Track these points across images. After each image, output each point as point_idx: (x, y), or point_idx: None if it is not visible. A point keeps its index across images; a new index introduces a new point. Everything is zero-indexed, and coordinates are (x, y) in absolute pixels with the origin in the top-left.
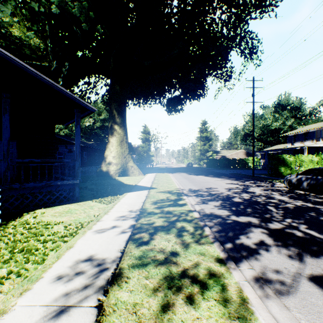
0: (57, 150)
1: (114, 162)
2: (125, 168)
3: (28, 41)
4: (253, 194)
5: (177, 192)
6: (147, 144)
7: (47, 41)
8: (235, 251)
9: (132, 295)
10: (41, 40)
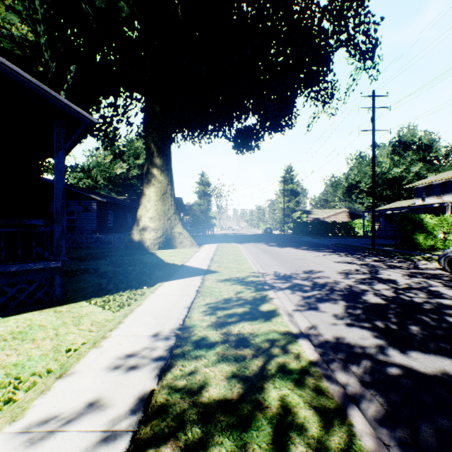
0: (66, 208)
1: (152, 226)
2: (169, 236)
3: (10, 29)
4: (395, 284)
5: (254, 280)
6: (205, 200)
7: (38, 26)
8: None
9: None
10: (31, 27)
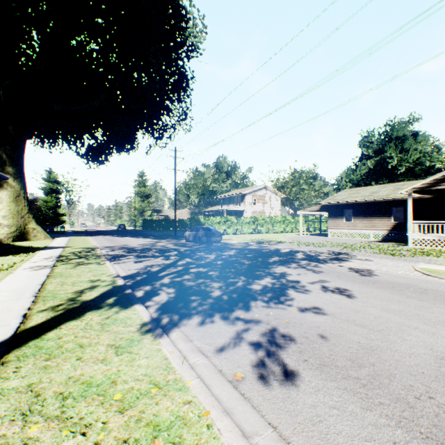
0: None
1: (6, 223)
2: (23, 231)
3: None
4: (155, 245)
5: (93, 247)
6: (54, 197)
7: None
8: (114, 260)
9: (64, 266)
10: None
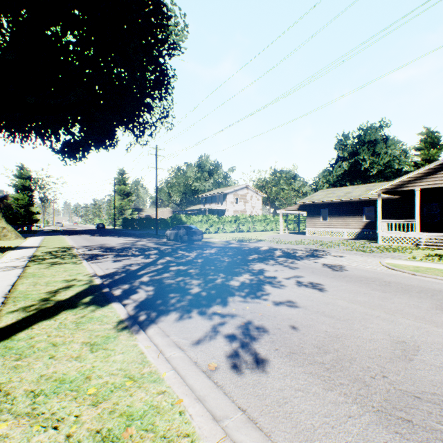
0: None
1: None
2: None
3: None
4: (135, 244)
5: (69, 247)
6: (26, 194)
7: None
8: (91, 260)
9: (37, 267)
10: None
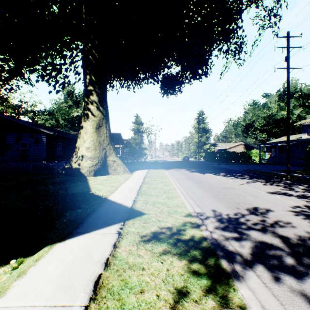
0: (20, 139)
1: (88, 155)
2: (104, 163)
3: None
4: None
5: (197, 237)
6: (139, 135)
7: None
8: None
9: None
10: None
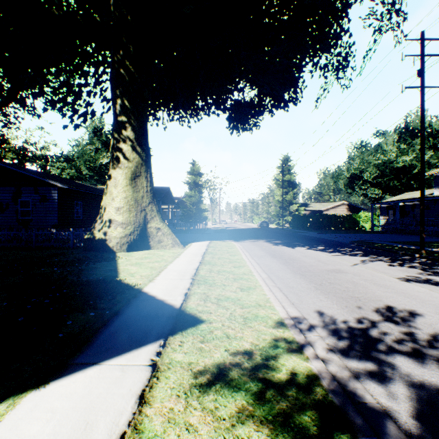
0: (19, 196)
1: (119, 219)
2: (143, 232)
3: None
4: None
5: (302, 376)
6: (196, 191)
7: None
8: None
9: None
10: None
